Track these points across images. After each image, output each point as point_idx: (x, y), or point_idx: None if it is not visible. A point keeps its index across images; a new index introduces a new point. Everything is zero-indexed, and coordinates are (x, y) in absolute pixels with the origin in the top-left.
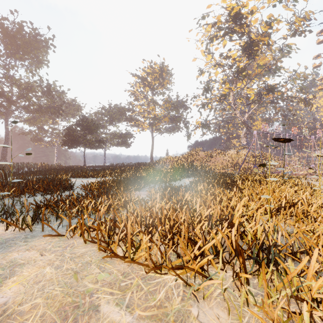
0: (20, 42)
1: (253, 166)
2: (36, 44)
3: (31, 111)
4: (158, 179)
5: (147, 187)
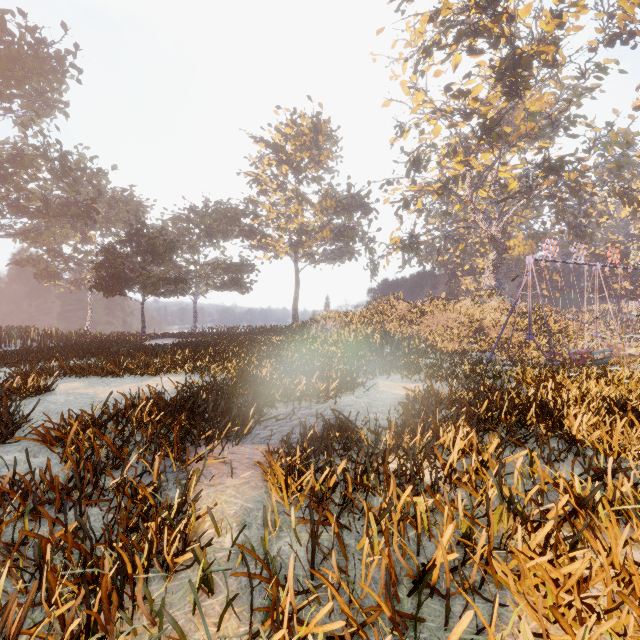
0: None
1: (516, 334)
2: (36, 62)
3: (25, 212)
4: (305, 390)
5: (269, 422)
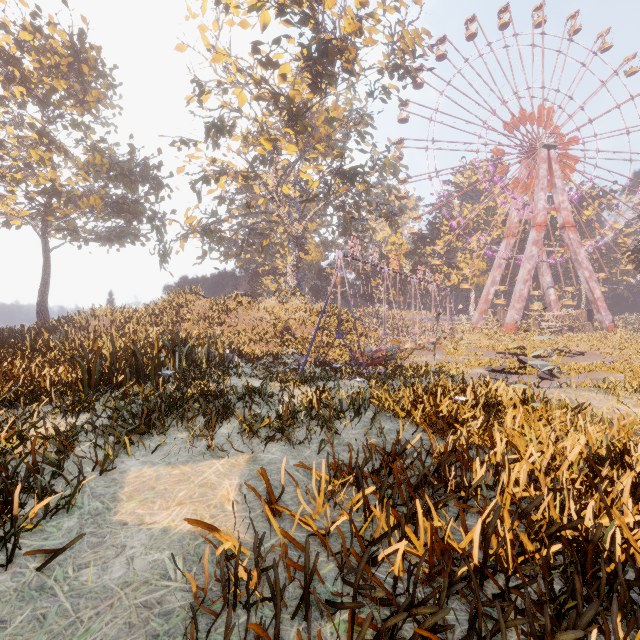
0: None
1: (319, 333)
2: None
3: None
4: None
5: None
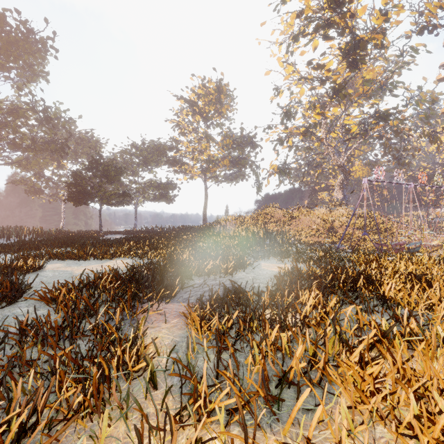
0: (0, 41)
1: (356, 232)
2: (27, 45)
3: (19, 147)
4: (212, 268)
5: (188, 289)
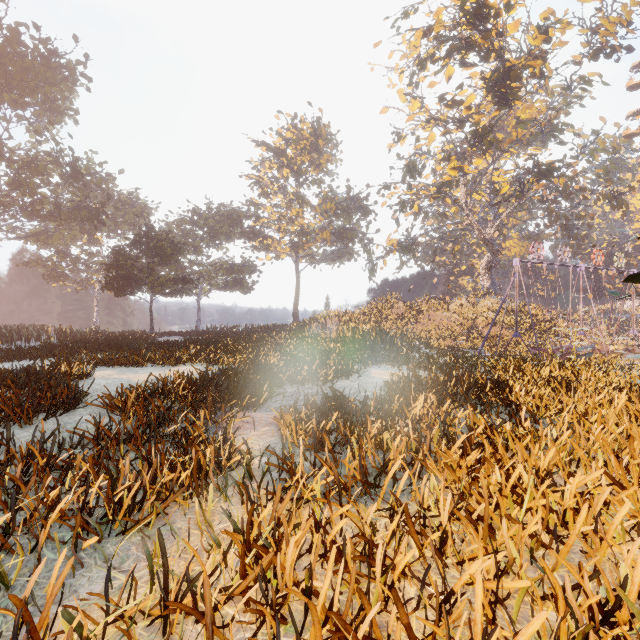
0: (12, 67)
1: (507, 332)
2: (49, 72)
3: (38, 215)
4: (307, 374)
5: (278, 398)
